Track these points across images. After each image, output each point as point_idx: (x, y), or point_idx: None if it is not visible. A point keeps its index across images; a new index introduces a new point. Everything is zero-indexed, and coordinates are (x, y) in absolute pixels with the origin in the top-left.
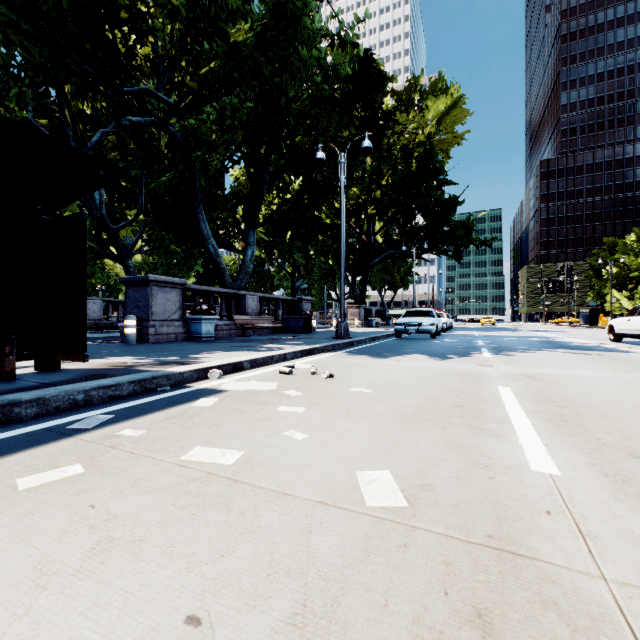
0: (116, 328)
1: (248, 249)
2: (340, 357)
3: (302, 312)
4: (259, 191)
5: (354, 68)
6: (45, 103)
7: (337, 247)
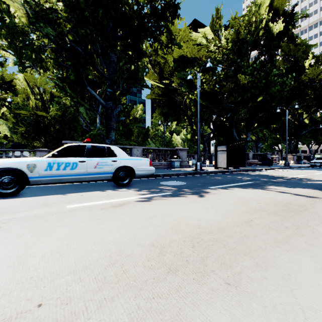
0: (204, 163)
1: (247, 138)
2: (287, 170)
3: (267, 158)
4: (253, 120)
5: (291, 67)
6: (184, 102)
7: (283, 134)
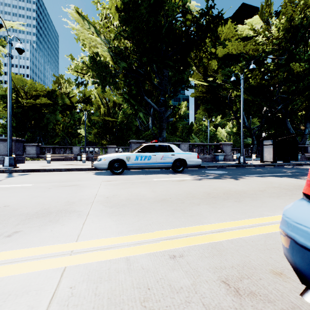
0: (251, 157)
1: (306, 129)
2: None
3: None
4: None
5: None
6: (229, 96)
7: None
